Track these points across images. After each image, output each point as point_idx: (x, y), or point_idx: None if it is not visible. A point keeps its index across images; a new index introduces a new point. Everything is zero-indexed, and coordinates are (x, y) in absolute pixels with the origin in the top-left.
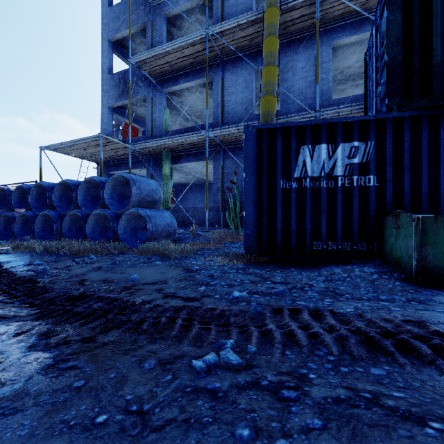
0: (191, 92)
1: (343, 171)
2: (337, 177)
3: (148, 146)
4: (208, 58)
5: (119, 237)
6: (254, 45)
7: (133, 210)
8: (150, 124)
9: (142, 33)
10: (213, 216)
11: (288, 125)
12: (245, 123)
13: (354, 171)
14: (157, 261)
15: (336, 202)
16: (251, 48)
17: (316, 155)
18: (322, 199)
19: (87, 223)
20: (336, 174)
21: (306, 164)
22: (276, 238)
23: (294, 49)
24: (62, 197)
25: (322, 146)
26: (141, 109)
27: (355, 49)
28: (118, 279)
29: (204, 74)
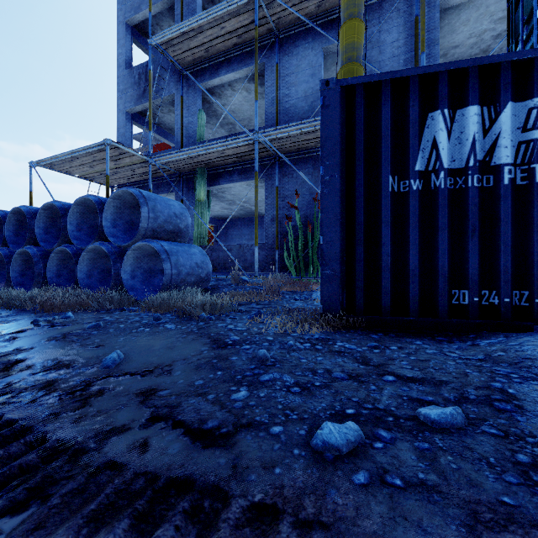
0: (236, 90)
1: (512, 156)
2: (501, 166)
3: (176, 160)
4: (258, 36)
5: (123, 284)
6: (323, 13)
7: (143, 243)
8: (179, 133)
9: (170, 14)
10: (265, 256)
11: (403, 76)
12: (312, 118)
13: (537, 154)
14: (168, 324)
15: (498, 215)
16: (319, 17)
17: (458, 127)
18: (471, 209)
19: (78, 264)
20: (498, 161)
21: (438, 144)
22: (380, 283)
23: (381, 16)
24: (49, 227)
25: (470, 110)
26: (169, 117)
27: (469, 16)
28: (81, 362)
29: (252, 60)
